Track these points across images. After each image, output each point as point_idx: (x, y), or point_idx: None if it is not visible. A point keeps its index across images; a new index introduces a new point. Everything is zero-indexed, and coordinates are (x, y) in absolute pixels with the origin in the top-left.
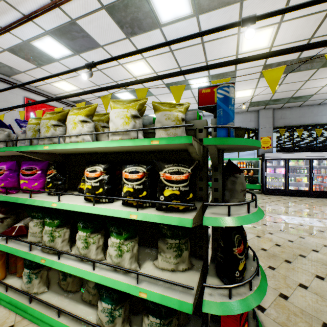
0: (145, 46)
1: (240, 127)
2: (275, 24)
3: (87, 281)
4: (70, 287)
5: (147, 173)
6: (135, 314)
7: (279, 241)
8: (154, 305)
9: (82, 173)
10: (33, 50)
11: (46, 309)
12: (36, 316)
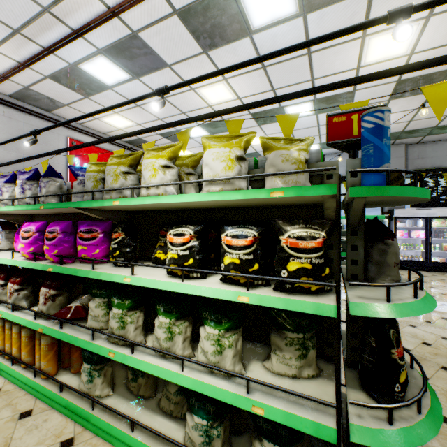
0: (228, 62)
1: (405, 170)
2: (420, 20)
3: (162, 384)
4: (143, 391)
5: (258, 238)
6: (235, 435)
7: (427, 338)
8: (269, 425)
9: (154, 237)
10: (81, 75)
11: (115, 420)
12: (102, 427)
